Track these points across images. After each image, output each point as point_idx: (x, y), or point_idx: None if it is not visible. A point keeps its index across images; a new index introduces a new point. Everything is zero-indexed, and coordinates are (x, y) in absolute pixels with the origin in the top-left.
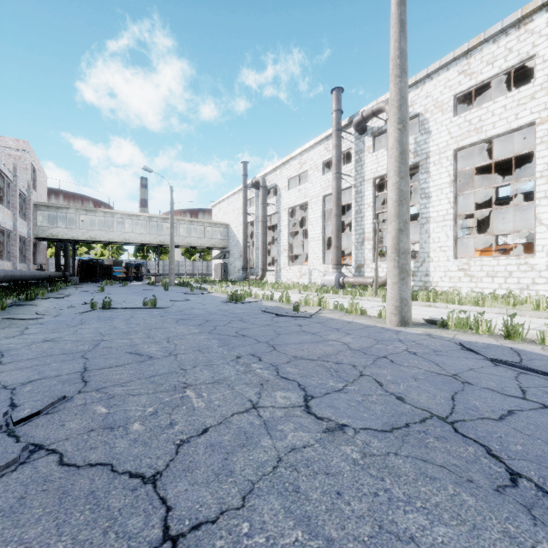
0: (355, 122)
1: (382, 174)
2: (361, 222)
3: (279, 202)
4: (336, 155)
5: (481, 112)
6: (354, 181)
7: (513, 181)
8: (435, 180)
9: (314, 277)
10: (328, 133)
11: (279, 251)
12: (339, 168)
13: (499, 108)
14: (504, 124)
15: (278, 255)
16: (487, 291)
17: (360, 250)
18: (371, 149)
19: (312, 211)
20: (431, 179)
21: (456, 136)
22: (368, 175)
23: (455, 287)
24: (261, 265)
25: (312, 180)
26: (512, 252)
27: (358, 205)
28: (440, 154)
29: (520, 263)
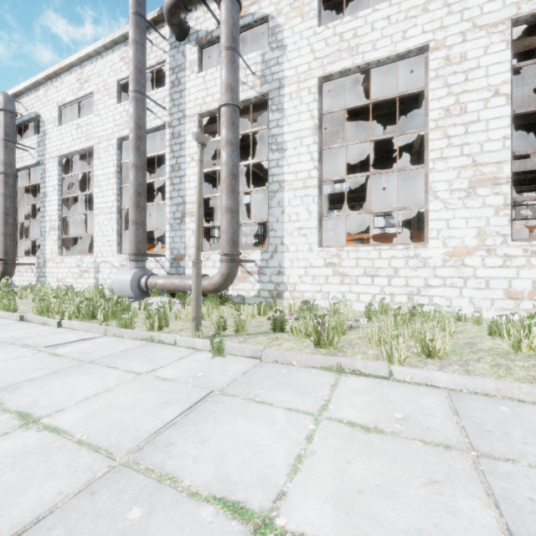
0: (168, 1)
1: (213, 107)
2: (180, 184)
3: (43, 145)
4: (136, 58)
5: (357, 23)
6: (168, 117)
7: (398, 134)
8: (292, 123)
9: (104, 276)
10: (125, 29)
11: (43, 230)
12: (141, 83)
13: (381, 19)
14: (388, 45)
15: (42, 237)
16: (365, 298)
17: (178, 231)
18: (195, 66)
19: (99, 162)
20: (287, 121)
21: (322, 57)
22: (191, 107)
23: (321, 291)
24: (1, 254)
25: (99, 110)
26: (371, 242)
27: (175, 157)
28: (299, 83)
29: (409, 255)
